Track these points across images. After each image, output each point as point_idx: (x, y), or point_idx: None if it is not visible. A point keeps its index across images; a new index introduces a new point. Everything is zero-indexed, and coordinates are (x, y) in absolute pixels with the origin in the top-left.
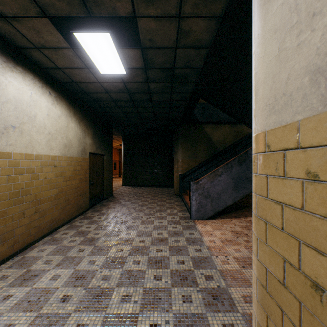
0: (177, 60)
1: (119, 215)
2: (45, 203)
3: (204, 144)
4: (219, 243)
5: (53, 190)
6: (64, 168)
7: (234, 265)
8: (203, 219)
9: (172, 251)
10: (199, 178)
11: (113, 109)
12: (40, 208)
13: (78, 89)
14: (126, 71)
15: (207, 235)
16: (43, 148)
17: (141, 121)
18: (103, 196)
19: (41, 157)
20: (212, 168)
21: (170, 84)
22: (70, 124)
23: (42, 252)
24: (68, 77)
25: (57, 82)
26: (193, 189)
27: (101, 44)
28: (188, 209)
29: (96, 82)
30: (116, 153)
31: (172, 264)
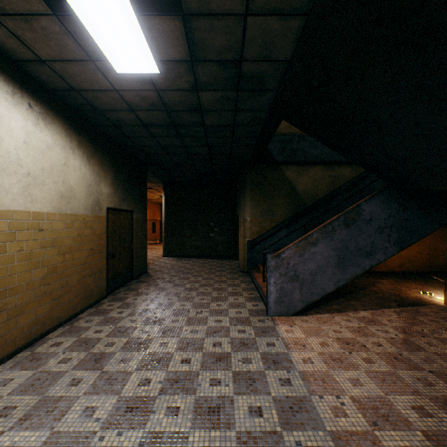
0: (246, 43)
1: (152, 307)
2: (19, 294)
3: (284, 195)
4: (321, 365)
5: (37, 270)
6: (58, 233)
7: (358, 420)
8: (287, 315)
9: (238, 383)
10: (280, 248)
11: (145, 139)
12: (8, 304)
13: (84, 103)
14: (160, 67)
15: (297, 347)
16: (16, 199)
17: (190, 161)
18: (131, 274)
19: (11, 215)
20: (297, 231)
21: (234, 94)
22: (71, 162)
23: (3, 386)
24: (62, 80)
25: (46, 89)
26: (272, 266)
27: (107, 4)
28: (263, 297)
29: (111, 89)
30: (156, 209)
31: (239, 416)
